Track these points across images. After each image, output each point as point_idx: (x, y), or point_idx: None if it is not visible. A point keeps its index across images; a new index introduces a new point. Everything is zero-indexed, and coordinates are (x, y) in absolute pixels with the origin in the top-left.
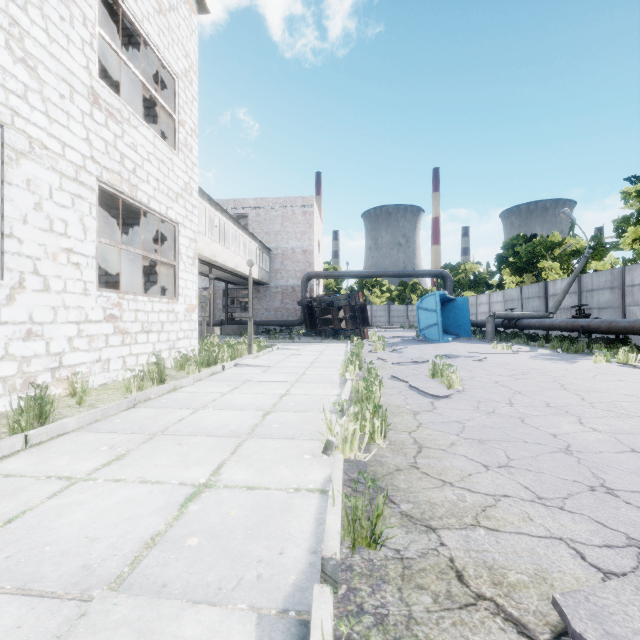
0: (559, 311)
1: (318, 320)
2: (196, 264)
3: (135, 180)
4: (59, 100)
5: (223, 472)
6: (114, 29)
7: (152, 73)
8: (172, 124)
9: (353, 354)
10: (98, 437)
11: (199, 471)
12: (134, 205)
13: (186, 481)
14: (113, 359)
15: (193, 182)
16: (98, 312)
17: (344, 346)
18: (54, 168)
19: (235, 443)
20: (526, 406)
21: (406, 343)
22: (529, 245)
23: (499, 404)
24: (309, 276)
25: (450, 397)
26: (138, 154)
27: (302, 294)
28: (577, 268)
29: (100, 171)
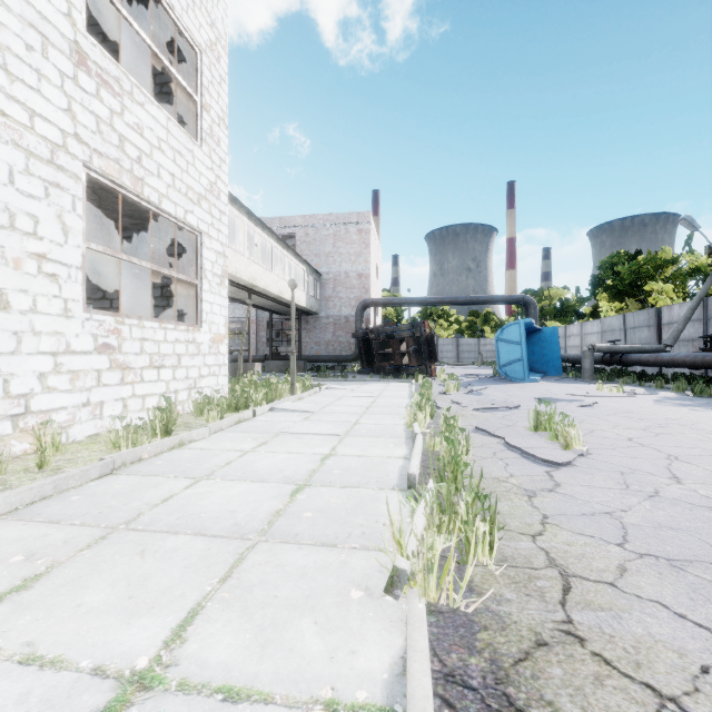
0: (677, 343)
1: (376, 355)
2: (225, 284)
3: (140, 172)
4: (25, 52)
5: (191, 635)
6: (128, 0)
7: (172, 51)
8: (193, 108)
9: (422, 397)
10: (24, 532)
11: (147, 630)
12: (140, 205)
13: (109, 662)
14: (108, 402)
15: (221, 182)
16: (86, 340)
17: (407, 386)
18: (17, 143)
19: (234, 553)
20: (705, 484)
21: (483, 382)
22: (633, 264)
23: (658, 479)
24: (365, 304)
25: (573, 464)
26: (145, 139)
27: (357, 325)
28: (702, 289)
29: (89, 155)
